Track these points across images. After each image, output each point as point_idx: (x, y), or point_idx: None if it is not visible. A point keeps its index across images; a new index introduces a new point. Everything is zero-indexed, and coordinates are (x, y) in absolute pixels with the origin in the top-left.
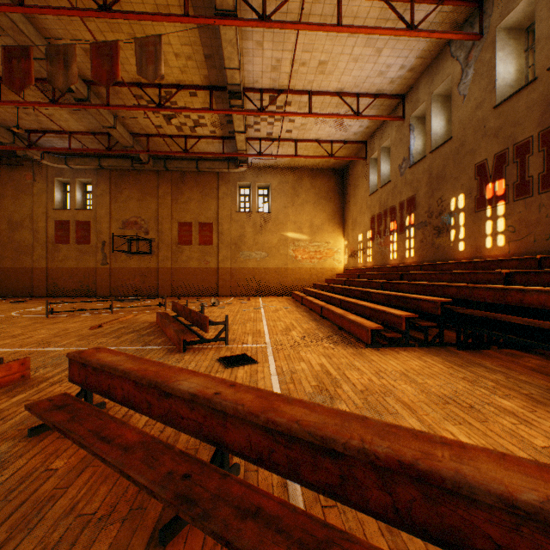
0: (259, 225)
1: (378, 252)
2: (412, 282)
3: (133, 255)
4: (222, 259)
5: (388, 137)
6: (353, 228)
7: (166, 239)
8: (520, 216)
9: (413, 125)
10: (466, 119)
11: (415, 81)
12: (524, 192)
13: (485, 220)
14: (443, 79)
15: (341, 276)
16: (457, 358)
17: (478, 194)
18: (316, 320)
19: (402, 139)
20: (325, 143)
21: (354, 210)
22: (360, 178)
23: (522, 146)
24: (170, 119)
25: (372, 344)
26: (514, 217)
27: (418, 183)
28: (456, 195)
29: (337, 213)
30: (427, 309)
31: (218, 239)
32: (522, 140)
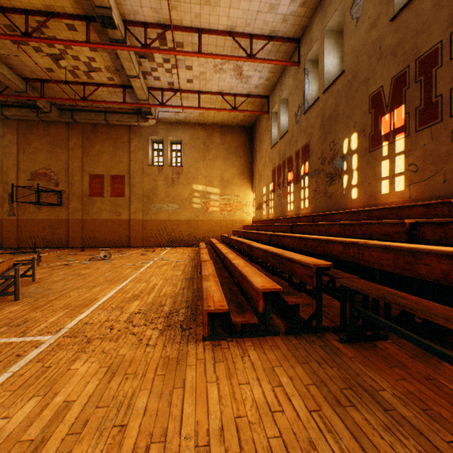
0: (171, 178)
1: (278, 203)
2: (296, 235)
3: (42, 207)
4: (133, 210)
5: (286, 86)
6: (259, 181)
7: (76, 191)
8: (425, 149)
9: (308, 69)
10: (359, 44)
11: (309, 20)
12: (431, 117)
13: (380, 160)
14: (336, 7)
15: (246, 227)
16: (336, 371)
17: (372, 130)
18: (191, 279)
19: (298, 86)
20: (228, 96)
21: (260, 165)
22: (264, 132)
23: (427, 58)
24: (59, 61)
25: (213, 334)
26: (417, 153)
27: (312, 128)
28: (349, 135)
29: (246, 168)
30: (301, 276)
31: (130, 191)
32: (427, 50)
